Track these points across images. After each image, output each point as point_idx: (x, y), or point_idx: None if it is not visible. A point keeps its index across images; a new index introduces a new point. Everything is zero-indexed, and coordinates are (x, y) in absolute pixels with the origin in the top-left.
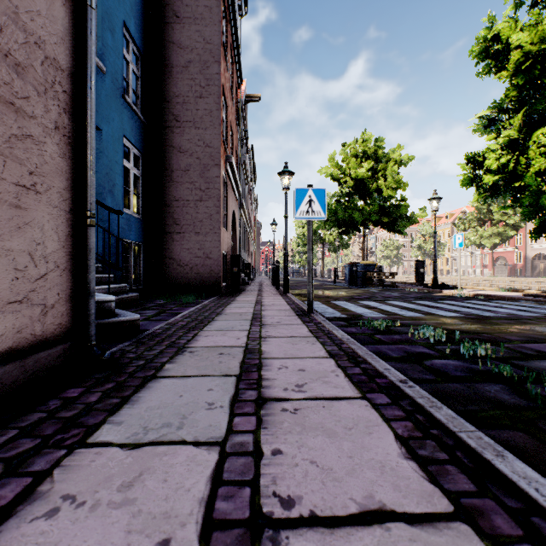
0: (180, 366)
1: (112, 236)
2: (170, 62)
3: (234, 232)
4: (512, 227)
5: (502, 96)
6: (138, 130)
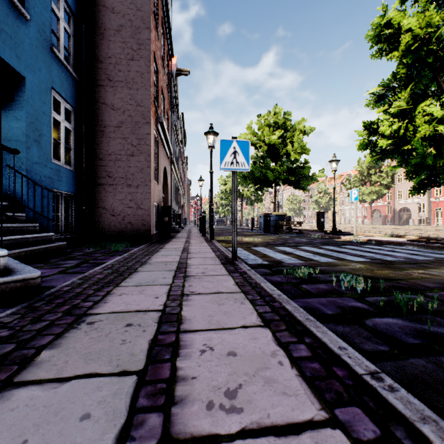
0: (62, 354)
1: (38, 186)
2: (102, 25)
3: (165, 186)
4: (385, 186)
5: (389, 77)
6: (69, 85)
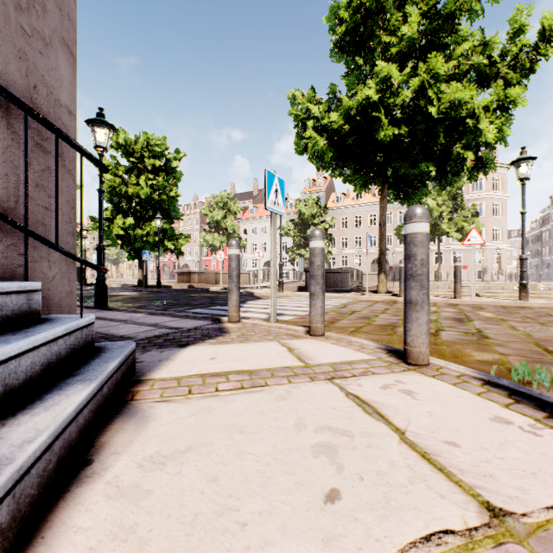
0: None
1: None
2: None
3: None
4: None
5: None
6: None
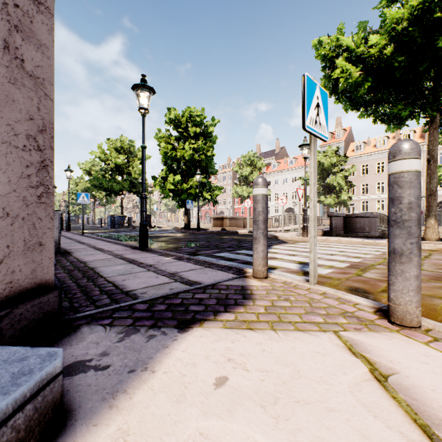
0: None
1: None
2: None
3: None
4: None
5: None
6: None
